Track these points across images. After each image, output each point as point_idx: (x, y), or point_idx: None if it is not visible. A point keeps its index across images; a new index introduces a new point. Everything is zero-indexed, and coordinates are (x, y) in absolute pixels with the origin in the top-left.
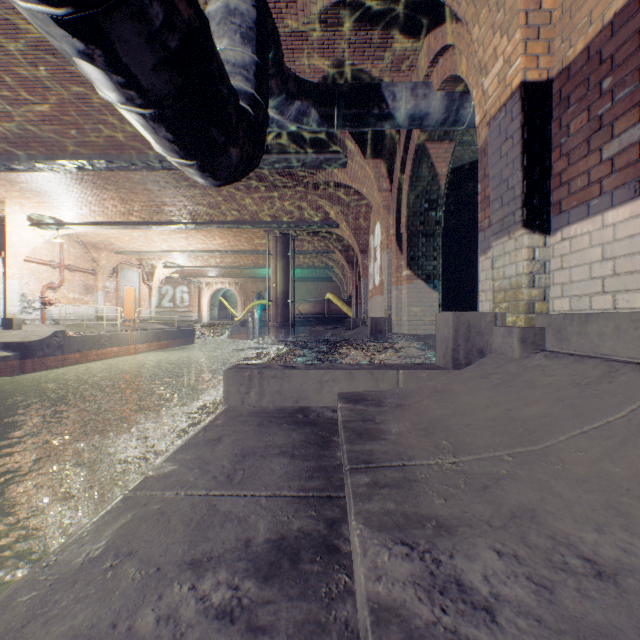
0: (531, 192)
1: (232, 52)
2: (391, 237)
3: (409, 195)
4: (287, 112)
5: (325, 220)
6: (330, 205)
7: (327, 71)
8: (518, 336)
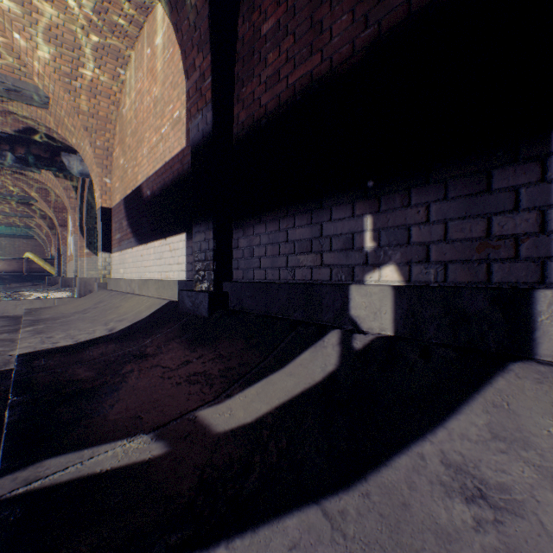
0: (106, 241)
1: None
2: (78, 227)
3: (88, 206)
4: None
5: (23, 195)
6: (29, 186)
7: (23, 128)
8: (99, 285)
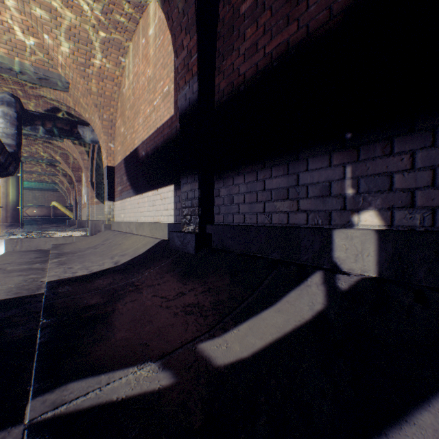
0: (110, 192)
1: (7, 129)
2: (90, 182)
3: (97, 166)
4: (27, 128)
5: (51, 159)
6: (54, 152)
7: (50, 108)
8: (105, 226)
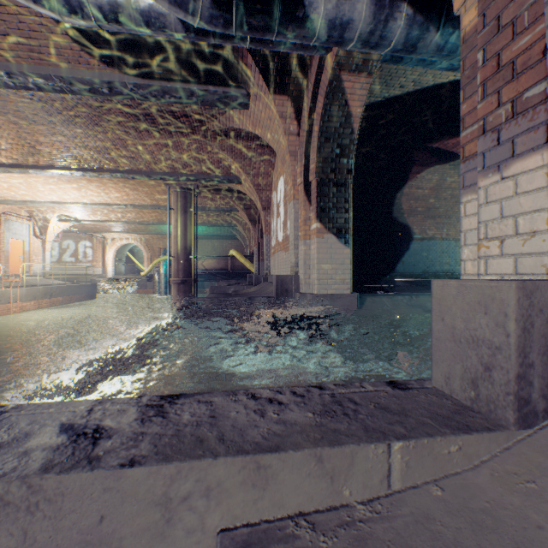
0: None
1: None
2: (298, 187)
3: (320, 137)
4: None
5: (227, 175)
6: (232, 158)
7: None
8: None
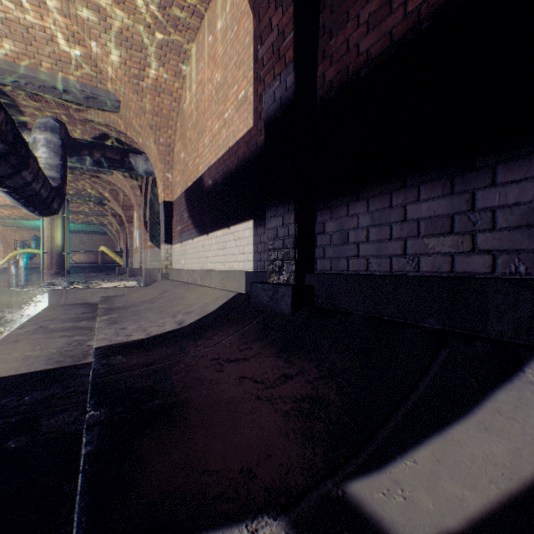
0: (167, 233)
1: (50, 160)
2: (142, 222)
3: (151, 203)
4: (73, 159)
5: (99, 196)
6: (103, 188)
7: (99, 135)
8: (162, 275)
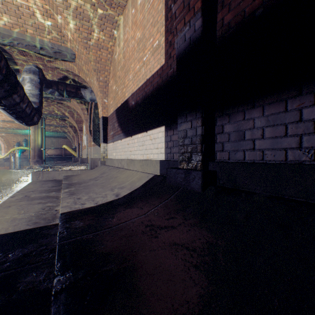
0: (104, 136)
1: (33, 91)
2: (88, 130)
3: (93, 118)
4: (47, 91)
5: (62, 115)
6: (65, 110)
7: (62, 77)
8: (101, 162)
